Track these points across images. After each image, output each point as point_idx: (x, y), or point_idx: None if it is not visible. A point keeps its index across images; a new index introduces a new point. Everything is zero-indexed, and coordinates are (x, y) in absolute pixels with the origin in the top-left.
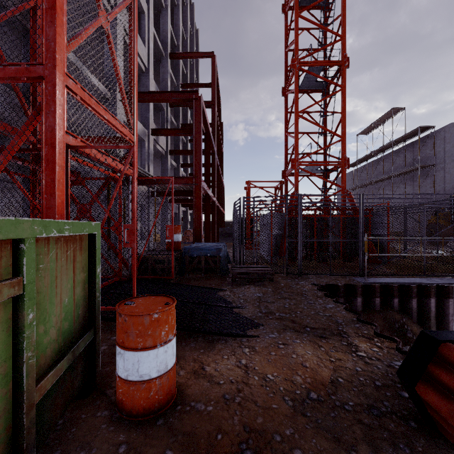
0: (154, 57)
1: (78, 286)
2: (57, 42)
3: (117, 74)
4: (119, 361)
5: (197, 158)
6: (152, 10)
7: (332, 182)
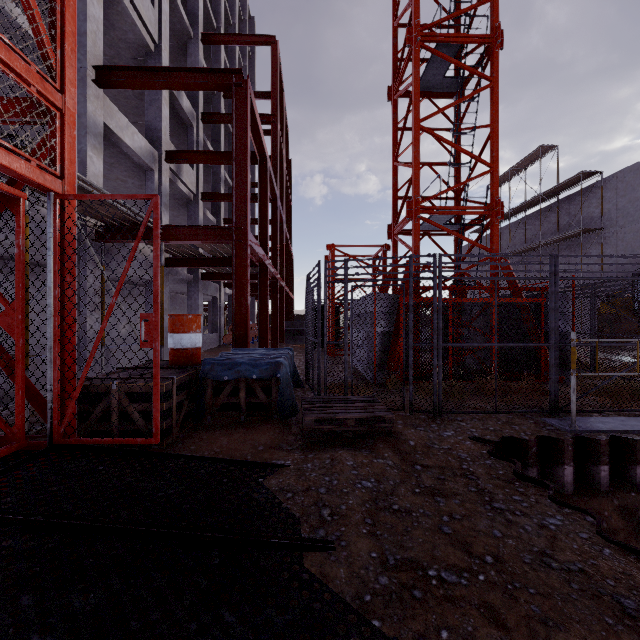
0: (177, 38)
1: None
2: None
3: None
4: None
5: (240, 193)
6: None
7: (475, 243)
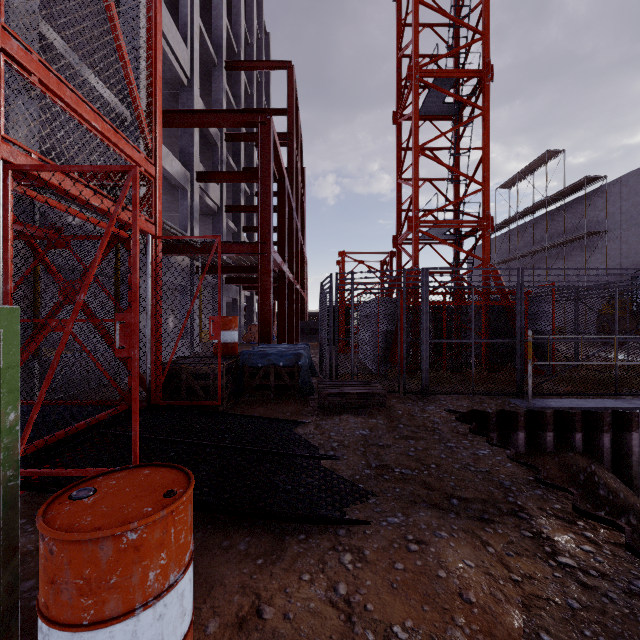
0: (203, 66)
1: None
2: None
3: (122, 58)
4: None
5: (265, 214)
6: None
7: (468, 252)
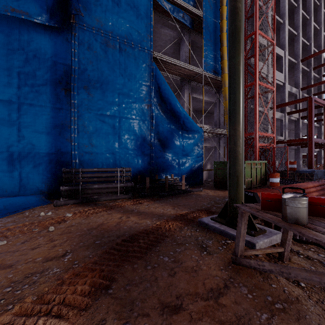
0: (290, 66)
1: (264, 169)
2: (257, 127)
3: (269, 120)
4: (270, 180)
5: (310, 128)
6: (287, 51)
7: None
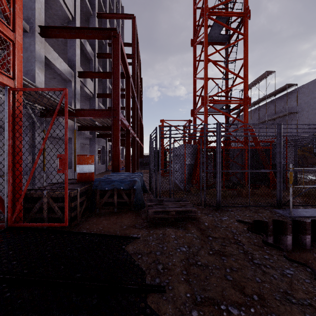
0: (84, 15)
1: None
2: None
3: None
4: None
5: (115, 92)
6: None
7: (236, 118)
